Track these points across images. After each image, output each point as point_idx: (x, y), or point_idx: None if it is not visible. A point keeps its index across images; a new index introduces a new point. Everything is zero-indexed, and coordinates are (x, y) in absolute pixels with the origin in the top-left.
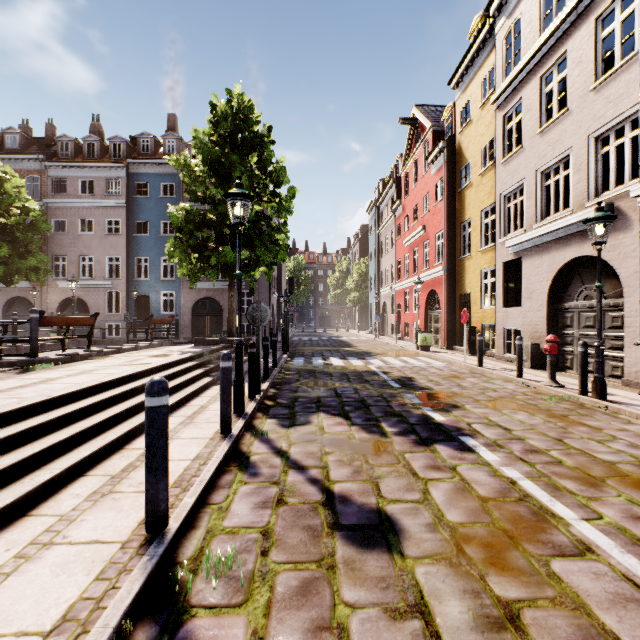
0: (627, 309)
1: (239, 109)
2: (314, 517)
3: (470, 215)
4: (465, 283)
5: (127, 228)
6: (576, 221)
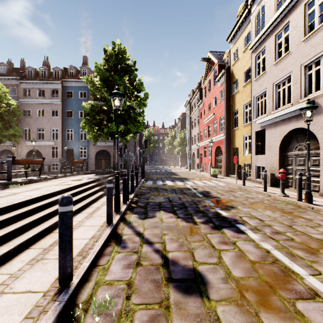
0: (322, 155)
1: (119, 52)
2: (157, 274)
3: (238, 107)
4: (235, 142)
5: (62, 114)
6: (294, 110)
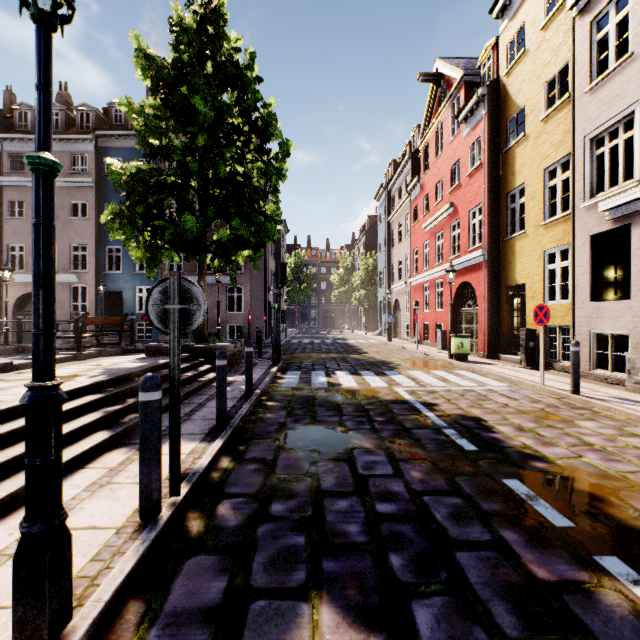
0: None
1: (205, 15)
2: None
3: (524, 179)
4: (515, 271)
5: (95, 212)
6: None
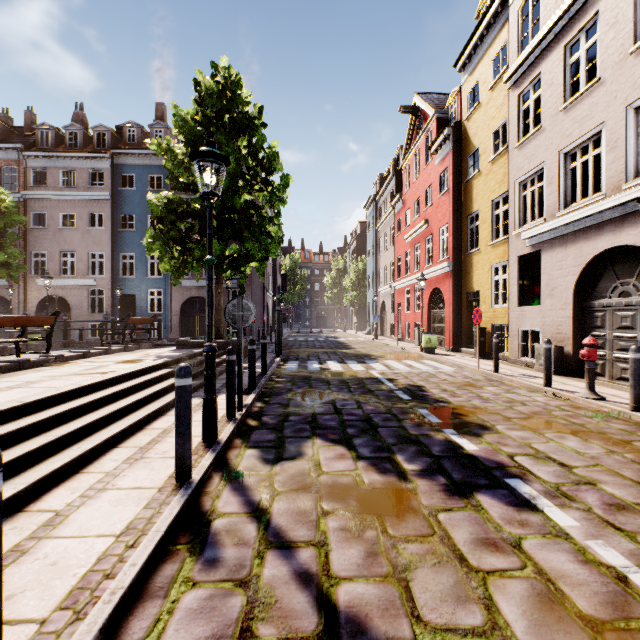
0: None
1: (226, 85)
2: None
3: (478, 206)
4: (473, 280)
5: (111, 222)
6: (612, 205)
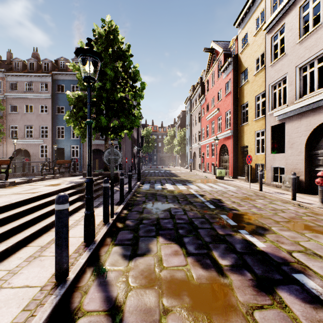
0: None
1: (109, 31)
2: None
3: (247, 100)
4: (244, 140)
5: (52, 110)
6: None
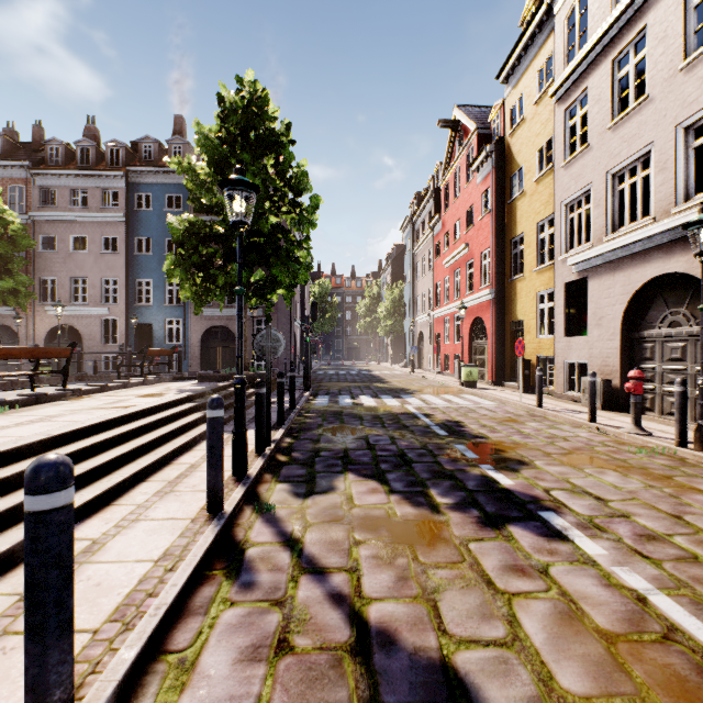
0: None
1: (251, 100)
2: (337, 683)
3: (523, 229)
4: (517, 309)
5: (126, 246)
6: (661, 231)
